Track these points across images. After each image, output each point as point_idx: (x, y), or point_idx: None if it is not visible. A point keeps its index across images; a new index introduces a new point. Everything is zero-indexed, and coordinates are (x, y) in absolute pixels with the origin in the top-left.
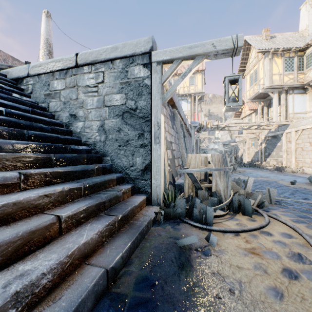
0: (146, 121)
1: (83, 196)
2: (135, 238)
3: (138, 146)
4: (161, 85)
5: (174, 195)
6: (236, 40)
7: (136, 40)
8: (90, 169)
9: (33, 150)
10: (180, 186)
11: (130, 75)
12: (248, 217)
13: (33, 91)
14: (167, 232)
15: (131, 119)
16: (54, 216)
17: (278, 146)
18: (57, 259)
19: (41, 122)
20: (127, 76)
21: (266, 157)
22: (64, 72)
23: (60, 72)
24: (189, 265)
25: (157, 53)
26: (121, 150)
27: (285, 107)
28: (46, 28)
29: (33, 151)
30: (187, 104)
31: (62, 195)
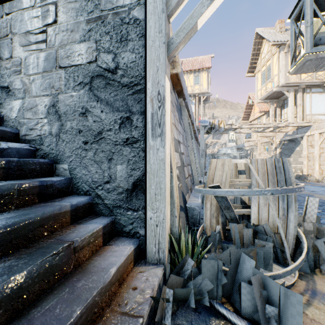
0: (135, 92)
1: None
2: None
3: (120, 143)
4: (166, 16)
5: (191, 239)
6: None
7: None
8: None
9: None
10: (194, 211)
11: (104, 4)
12: None
13: None
14: None
15: (106, 90)
16: None
17: (297, 152)
18: None
19: None
20: (99, 6)
21: None
22: None
23: None
24: None
25: None
26: (87, 150)
27: (301, 107)
28: None
29: None
30: (192, 105)
31: None
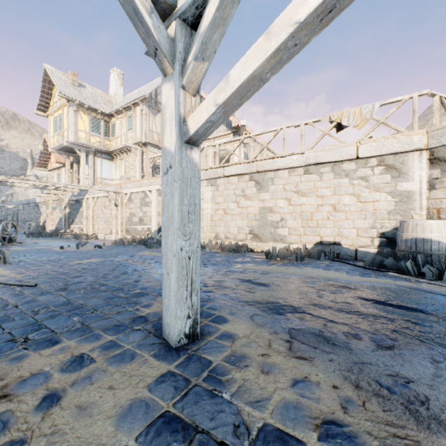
0: None
1: None
2: None
3: None
4: None
5: None
6: None
7: None
8: None
9: None
10: None
11: None
12: None
13: None
14: None
15: None
16: None
17: (81, 212)
18: None
19: None
20: None
21: (71, 224)
22: None
23: None
24: None
25: None
26: None
27: (94, 169)
28: None
29: None
30: None
31: None
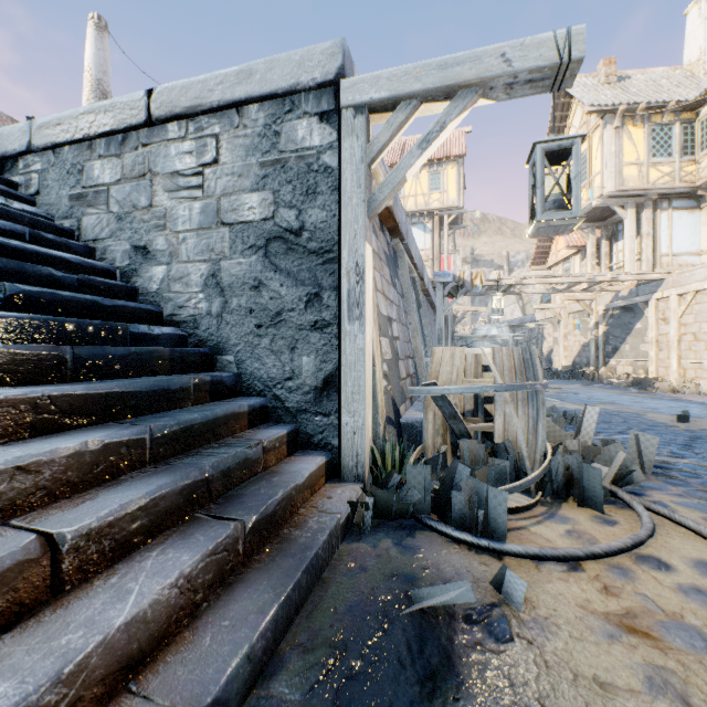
0: (327, 262)
1: (148, 462)
2: (292, 587)
3: (307, 328)
4: (366, 166)
5: (399, 453)
6: (566, 43)
7: (300, 50)
8: (176, 388)
9: (15, 335)
10: (412, 429)
11: (285, 144)
12: (593, 511)
13: (42, 188)
14: (384, 560)
15: (288, 257)
16: (34, 536)
17: (637, 332)
18: (13, 702)
19: (55, 263)
20: (278, 145)
21: (609, 355)
22: (118, 139)
23: (109, 140)
24: (453, 677)
25: (356, 83)
26: (262, 337)
27: (652, 239)
28: (95, 54)
29: (14, 338)
30: (425, 233)
31: (80, 465)
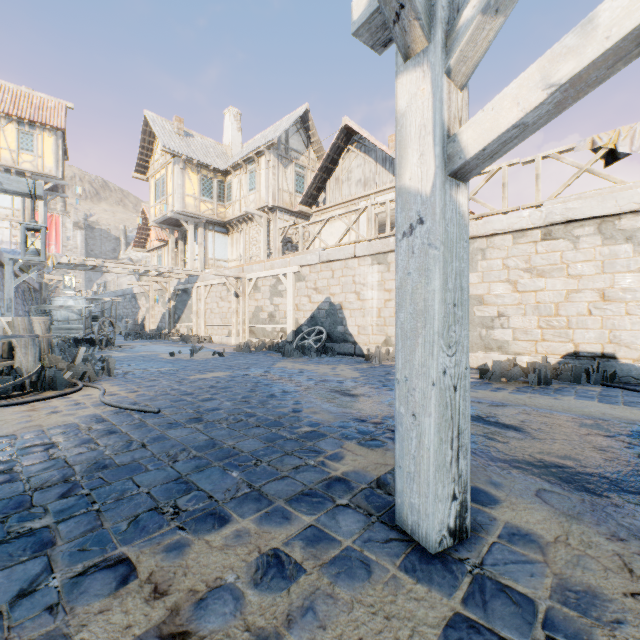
0: None
1: None
2: None
3: None
4: None
5: None
6: (33, 186)
7: None
8: None
9: None
10: None
11: None
12: (60, 391)
13: None
14: None
15: None
16: None
17: (190, 306)
18: None
19: None
20: None
21: (177, 321)
22: None
23: None
24: None
25: None
26: None
27: (204, 247)
28: None
29: None
30: None
31: None
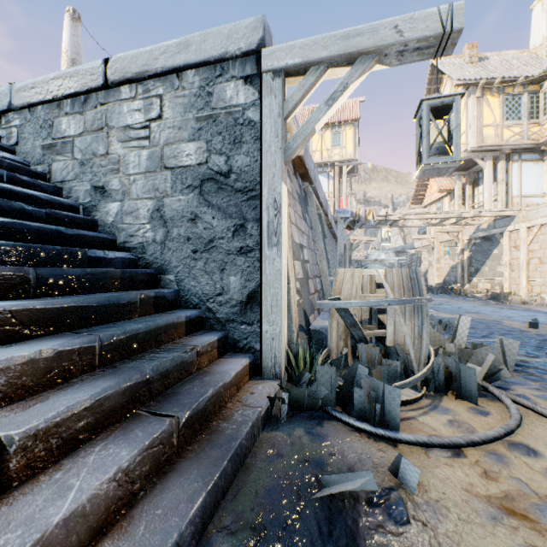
0: (250, 199)
1: (98, 366)
2: (219, 476)
3: (234, 253)
4: (283, 120)
5: (309, 355)
6: (448, 16)
7: (228, 25)
8: (125, 302)
9: None
10: (319, 334)
11: (216, 102)
12: (469, 403)
13: (20, 140)
14: (298, 447)
15: (218, 195)
16: None
17: (494, 256)
18: None
19: (27, 200)
20: (210, 103)
21: (472, 275)
22: (81, 99)
23: (74, 100)
24: None
25: (274, 51)
26: (197, 260)
27: (505, 184)
28: (70, 39)
29: None
30: (328, 180)
31: (35, 371)
